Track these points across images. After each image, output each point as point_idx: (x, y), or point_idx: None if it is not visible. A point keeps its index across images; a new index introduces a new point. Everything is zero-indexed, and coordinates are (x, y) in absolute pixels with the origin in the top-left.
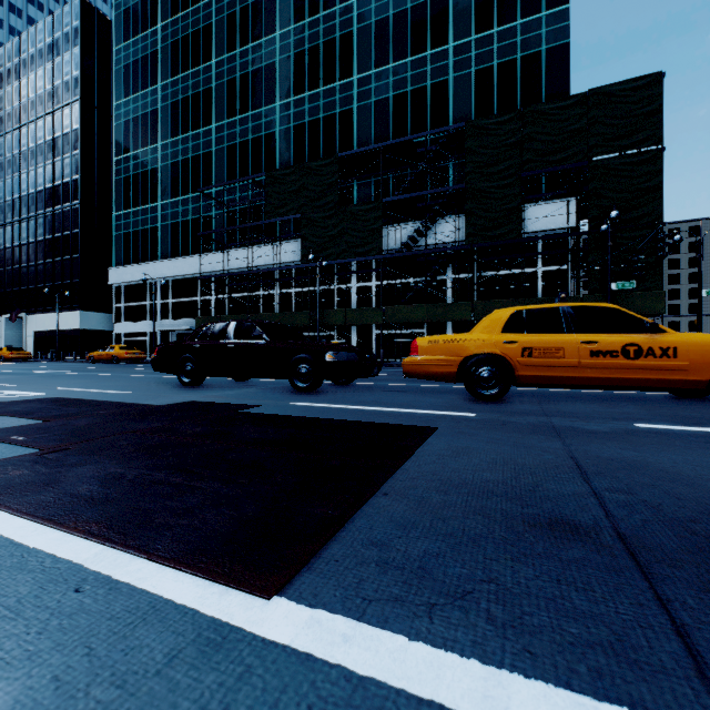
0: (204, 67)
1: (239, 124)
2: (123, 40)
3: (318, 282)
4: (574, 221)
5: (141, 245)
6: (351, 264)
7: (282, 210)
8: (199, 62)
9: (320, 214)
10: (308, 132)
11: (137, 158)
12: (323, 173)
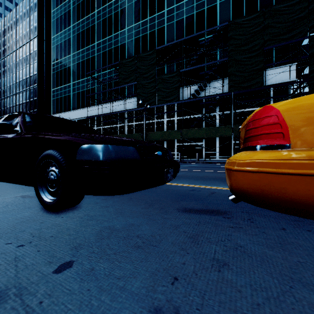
0: (91, 14)
1: (107, 41)
2: (56, 6)
3: (145, 116)
4: (293, 77)
5: (63, 104)
6: (163, 108)
7: (127, 80)
8: (89, 12)
9: (146, 81)
10: (141, 41)
11: (61, 62)
12: (148, 59)
